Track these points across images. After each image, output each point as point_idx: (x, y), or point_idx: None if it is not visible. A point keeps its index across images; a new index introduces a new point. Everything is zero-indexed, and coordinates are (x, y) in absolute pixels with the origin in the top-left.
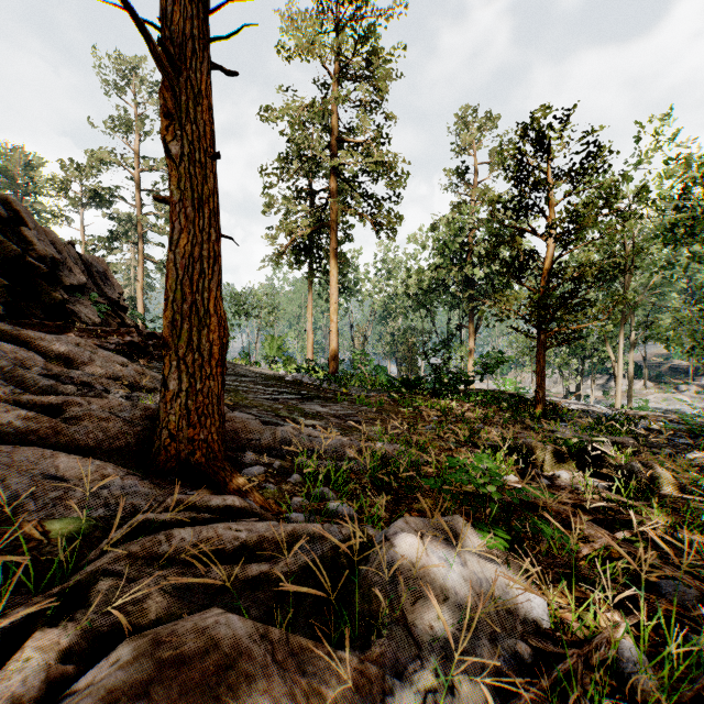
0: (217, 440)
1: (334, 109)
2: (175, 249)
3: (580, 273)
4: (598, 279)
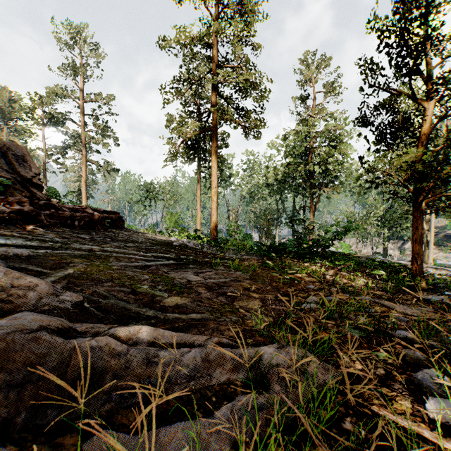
0: None
1: (215, 43)
2: None
3: None
4: None
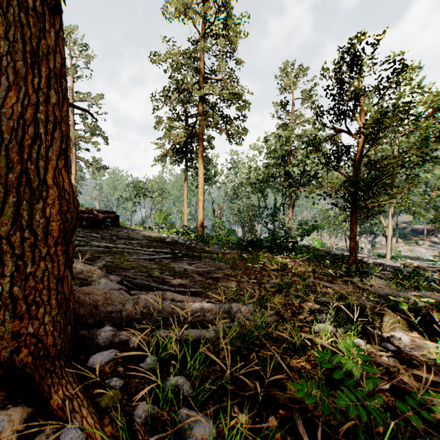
0: (52, 331)
1: (201, 57)
2: (1, 108)
3: (383, 163)
4: (404, 166)
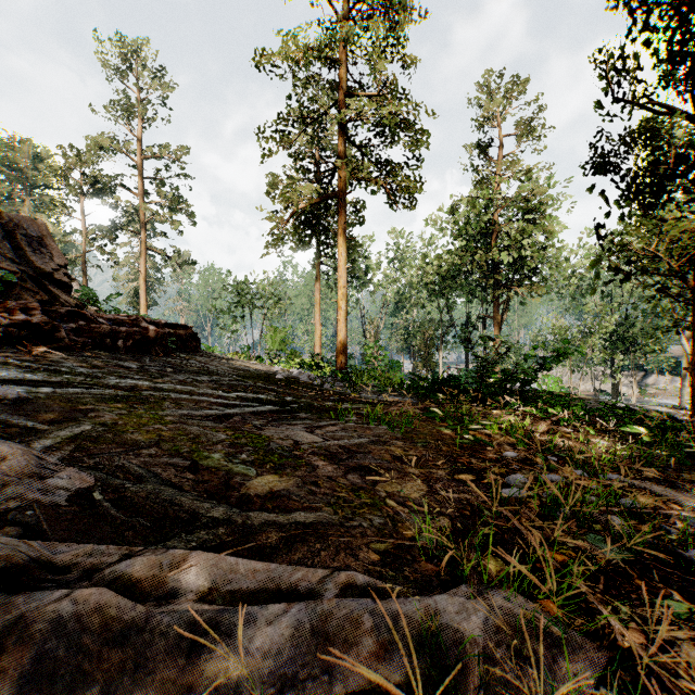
0: None
1: (343, 58)
2: None
3: None
4: None
